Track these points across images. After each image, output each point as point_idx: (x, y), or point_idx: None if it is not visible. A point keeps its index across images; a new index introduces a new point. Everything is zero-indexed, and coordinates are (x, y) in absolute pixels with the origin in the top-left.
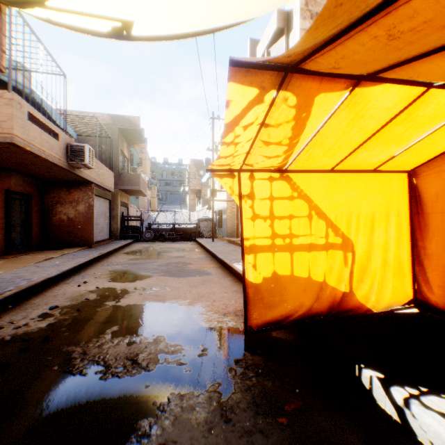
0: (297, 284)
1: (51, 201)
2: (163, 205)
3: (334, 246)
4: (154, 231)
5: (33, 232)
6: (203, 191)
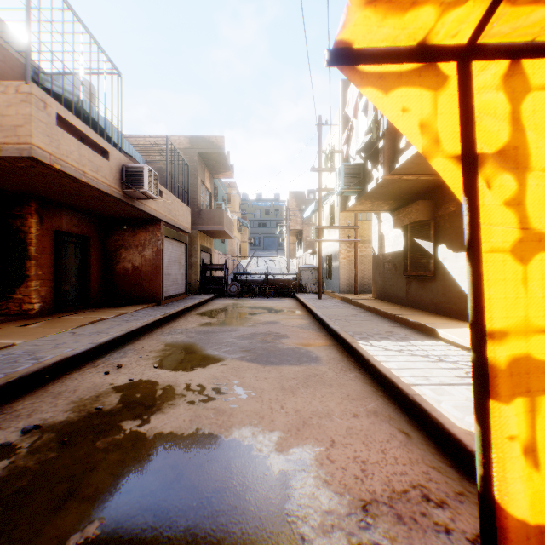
0: None
1: (113, 245)
2: (255, 251)
3: None
4: (242, 283)
5: (90, 284)
6: (305, 232)
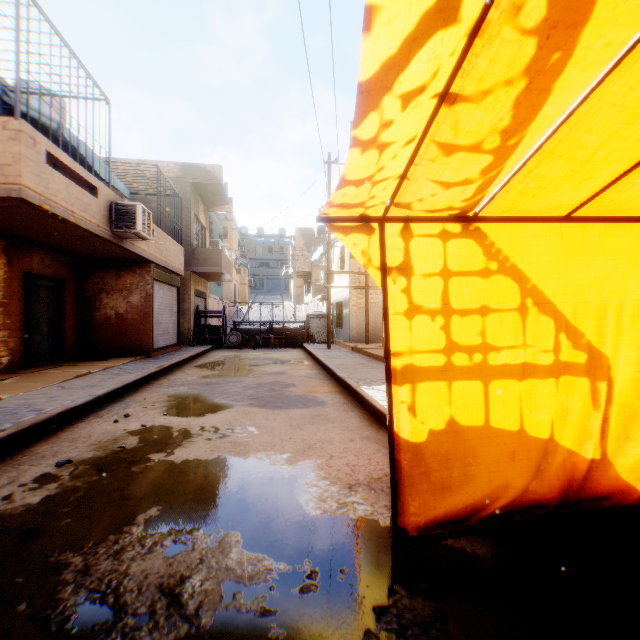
0: (498, 444)
1: (92, 289)
2: (256, 295)
3: (571, 368)
4: (243, 332)
5: (65, 335)
6: (314, 274)
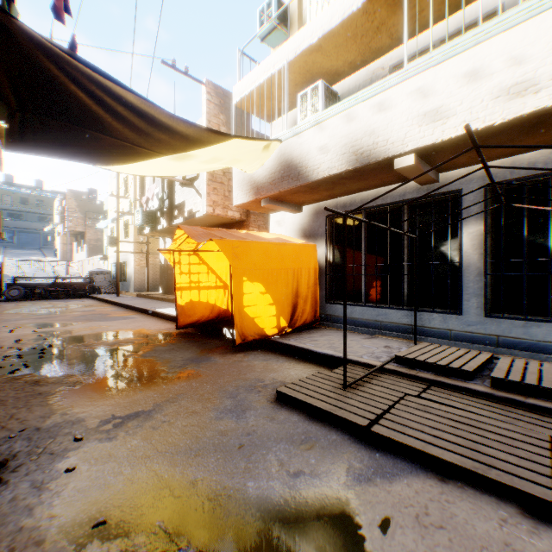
0: (202, 305)
1: None
2: (7, 249)
3: (220, 287)
4: (23, 287)
5: None
6: (89, 234)
